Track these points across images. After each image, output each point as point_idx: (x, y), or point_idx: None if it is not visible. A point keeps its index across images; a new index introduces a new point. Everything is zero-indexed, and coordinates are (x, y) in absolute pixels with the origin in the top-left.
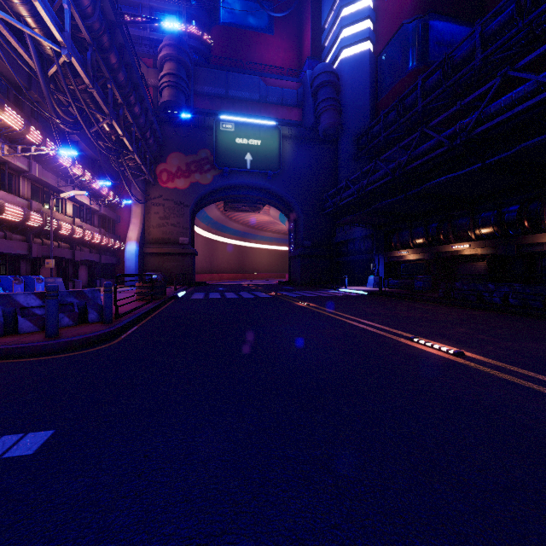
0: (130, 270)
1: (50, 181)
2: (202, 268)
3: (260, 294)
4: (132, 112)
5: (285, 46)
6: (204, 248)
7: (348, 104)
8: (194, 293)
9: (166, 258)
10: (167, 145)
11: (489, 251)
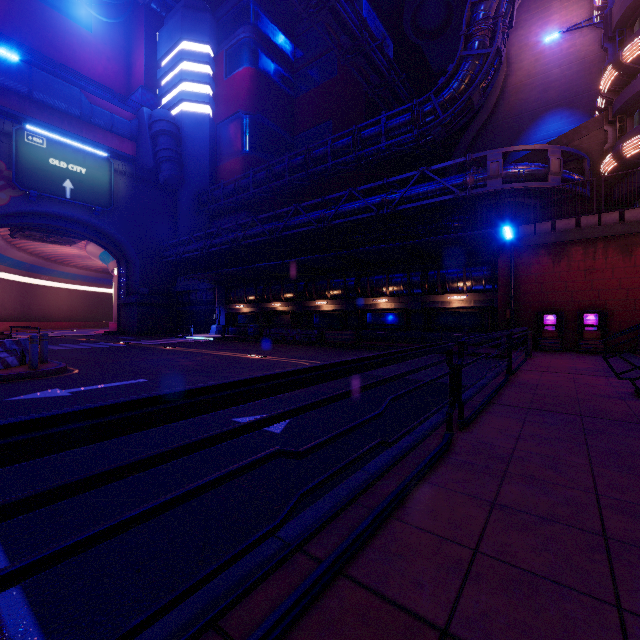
0: None
1: None
2: None
3: (110, 344)
4: None
5: (108, 53)
6: None
7: (189, 158)
8: None
9: None
10: None
11: (291, 309)
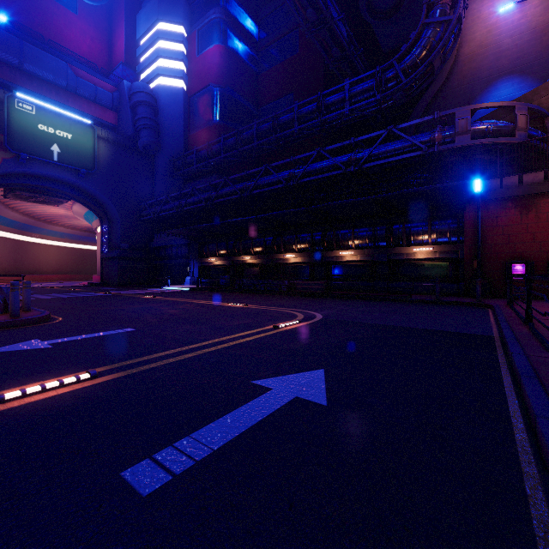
0: None
1: None
2: None
3: (94, 294)
4: None
5: (92, 34)
6: None
7: (165, 127)
8: None
9: None
10: None
11: (260, 261)
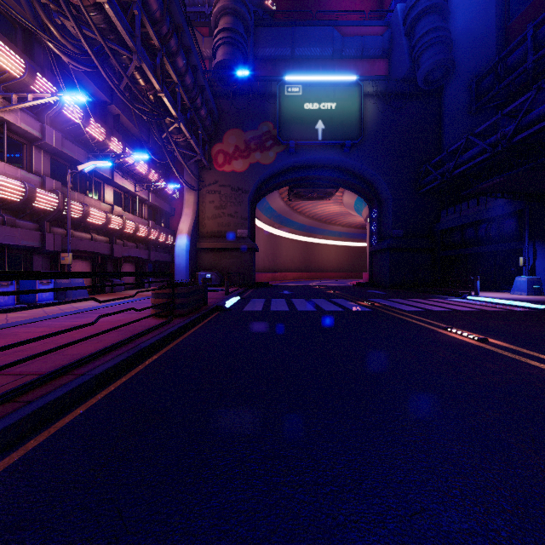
0: (180, 269)
1: (77, 156)
2: (264, 266)
3: (347, 304)
4: (176, 66)
5: None
6: (266, 244)
7: (459, 37)
8: (250, 298)
9: (222, 255)
10: (223, 121)
11: None
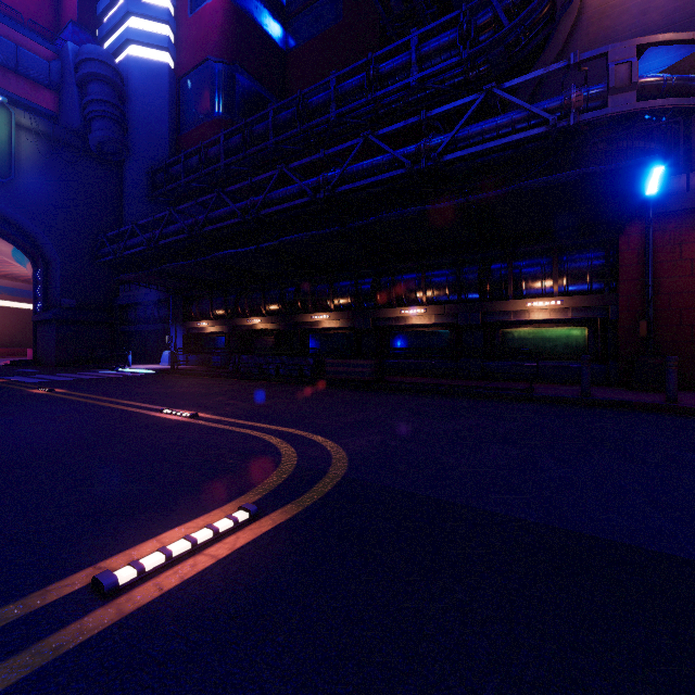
0: None
1: None
2: None
3: None
4: None
5: None
6: None
7: (139, 121)
8: None
9: None
10: None
11: (275, 326)
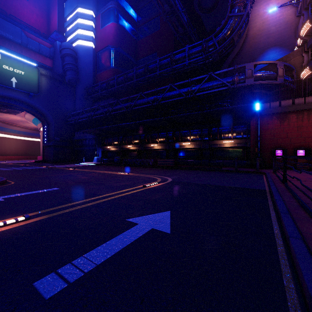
0: None
1: None
2: None
3: (37, 167)
4: None
5: (37, 12)
6: None
7: (82, 69)
8: None
9: None
10: None
11: (137, 148)
